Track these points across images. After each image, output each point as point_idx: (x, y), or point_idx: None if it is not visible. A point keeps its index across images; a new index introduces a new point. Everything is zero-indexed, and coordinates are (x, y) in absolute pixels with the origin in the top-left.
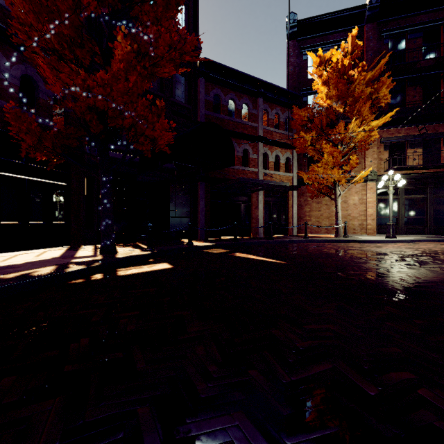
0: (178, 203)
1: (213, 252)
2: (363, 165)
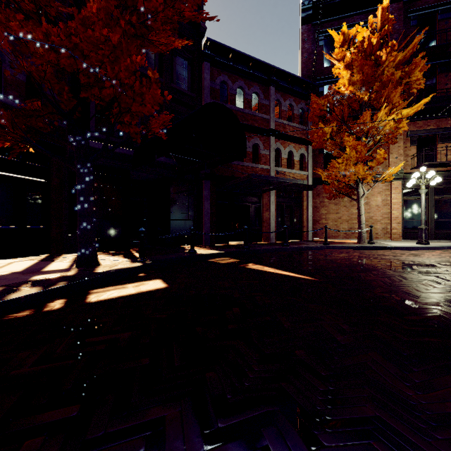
0: (180, 204)
1: (220, 263)
2: (387, 162)
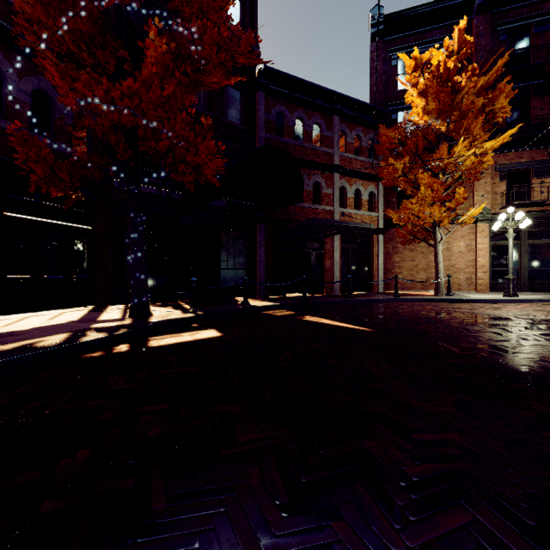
0: (231, 251)
1: (275, 315)
2: (472, 201)
